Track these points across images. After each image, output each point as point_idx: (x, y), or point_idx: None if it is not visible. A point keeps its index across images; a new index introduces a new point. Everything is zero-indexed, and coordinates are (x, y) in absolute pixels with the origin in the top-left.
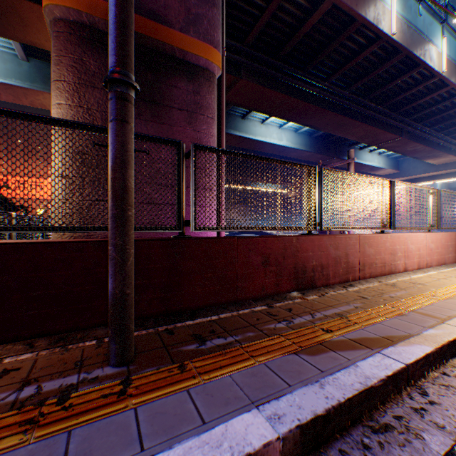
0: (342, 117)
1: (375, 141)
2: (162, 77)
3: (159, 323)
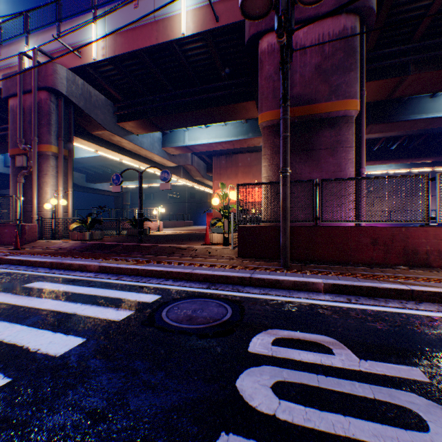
0: None
1: None
2: (313, 134)
3: (302, 263)
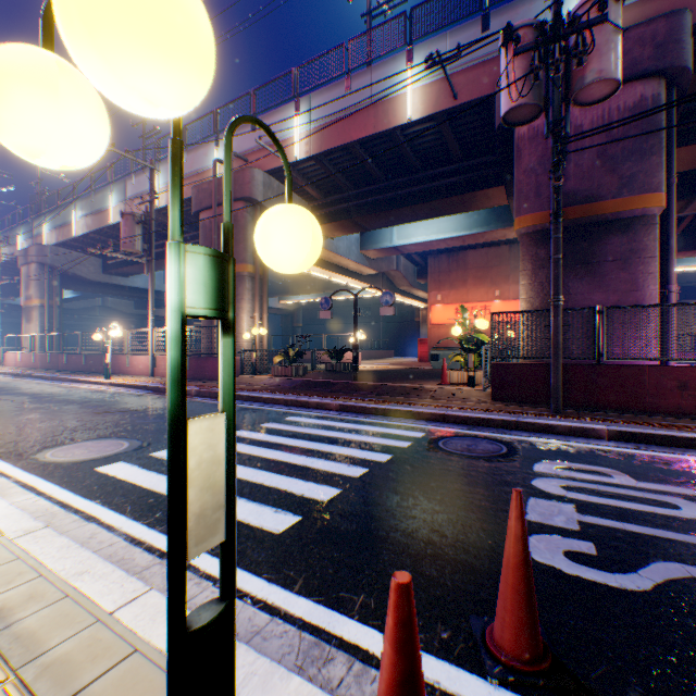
0: None
1: None
2: (593, 241)
3: (578, 410)
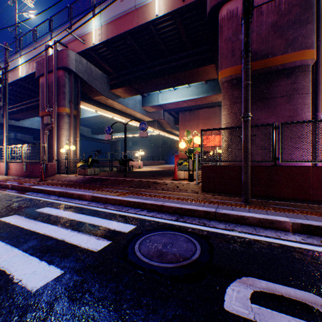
0: None
1: None
2: (269, 84)
3: (261, 199)
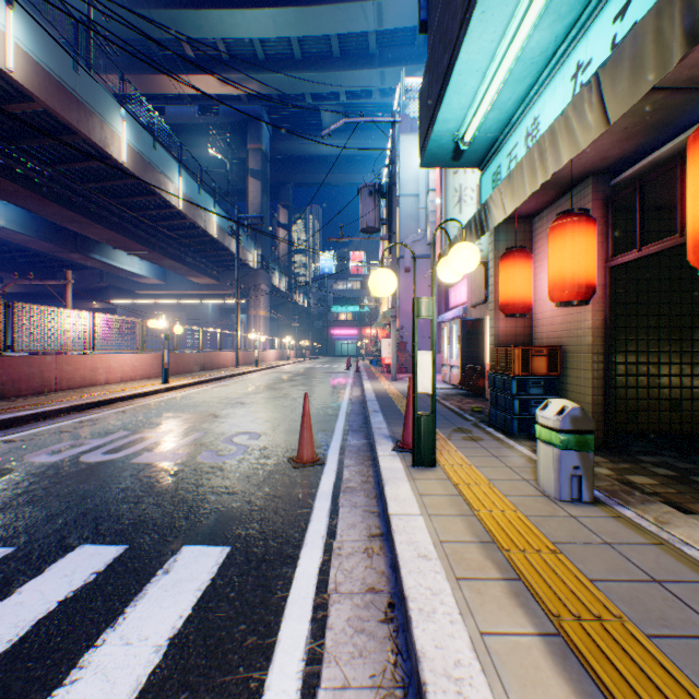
0: (77, 215)
1: (129, 248)
2: None
3: None
